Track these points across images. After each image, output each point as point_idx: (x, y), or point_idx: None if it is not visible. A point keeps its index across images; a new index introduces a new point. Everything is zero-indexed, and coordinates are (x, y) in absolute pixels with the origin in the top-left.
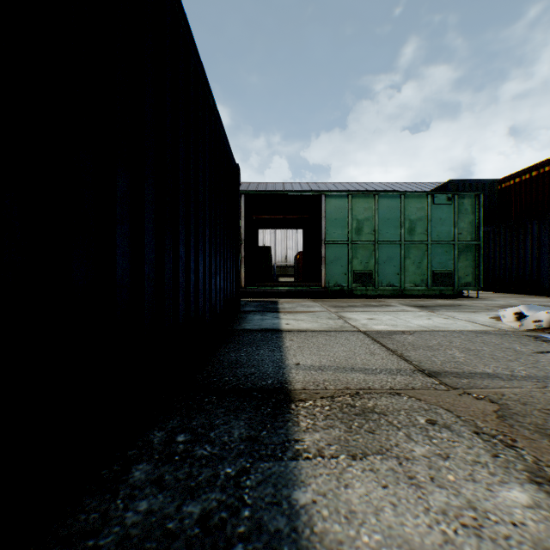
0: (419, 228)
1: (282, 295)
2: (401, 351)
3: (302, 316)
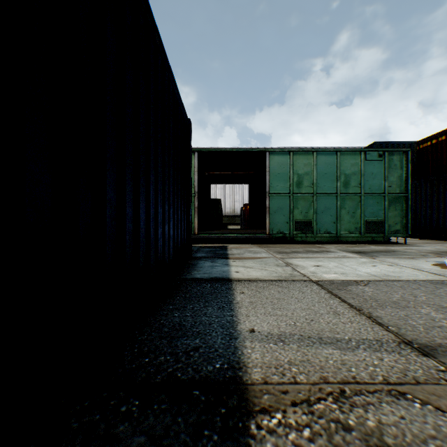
0: (353, 181)
1: (231, 241)
2: (367, 310)
3: (250, 263)
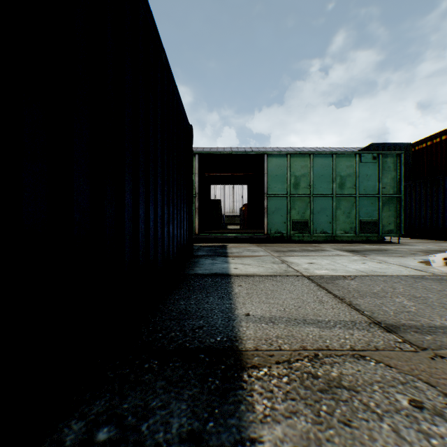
0: (348, 183)
1: (230, 240)
2: (349, 299)
3: (248, 260)
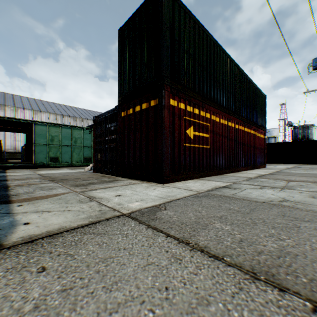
0: (79, 141)
1: (9, 168)
2: (44, 175)
3: (18, 173)
